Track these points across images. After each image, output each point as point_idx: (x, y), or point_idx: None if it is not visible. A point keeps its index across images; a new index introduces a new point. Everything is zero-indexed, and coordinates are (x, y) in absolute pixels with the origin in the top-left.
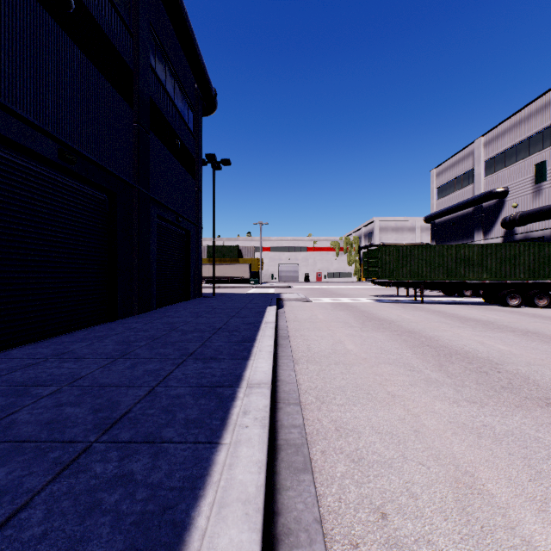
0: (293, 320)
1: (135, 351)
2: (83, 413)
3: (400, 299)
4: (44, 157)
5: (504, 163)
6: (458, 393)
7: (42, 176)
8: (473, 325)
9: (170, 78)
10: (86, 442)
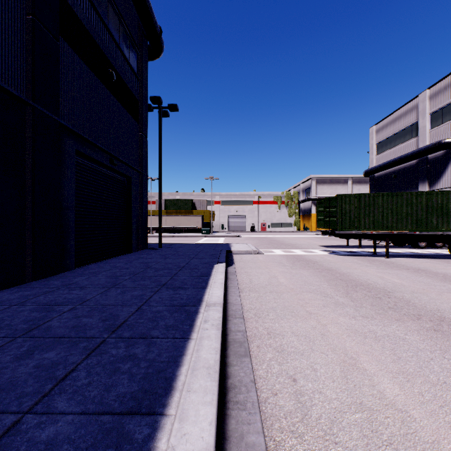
0: (248, 288)
1: None
2: None
3: (354, 250)
4: None
5: None
6: None
7: None
8: None
9: None
10: None
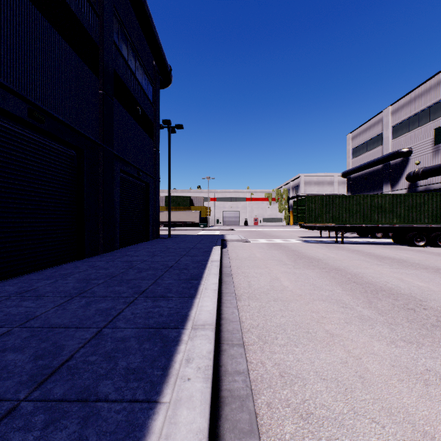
0: (235, 258)
1: (92, 289)
2: (22, 361)
3: (323, 240)
4: (15, 116)
5: (408, 128)
6: (393, 331)
7: (14, 132)
8: (389, 263)
9: (132, 55)
10: (14, 401)
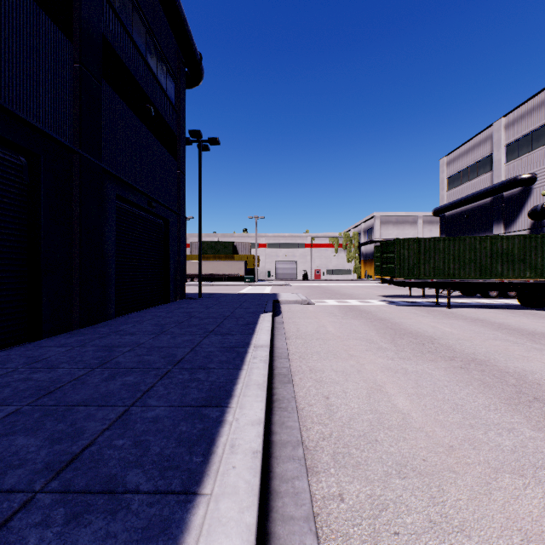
0: (294, 336)
1: None
2: None
3: (416, 300)
4: None
5: (530, 145)
6: None
7: None
8: None
9: (140, 27)
10: None
